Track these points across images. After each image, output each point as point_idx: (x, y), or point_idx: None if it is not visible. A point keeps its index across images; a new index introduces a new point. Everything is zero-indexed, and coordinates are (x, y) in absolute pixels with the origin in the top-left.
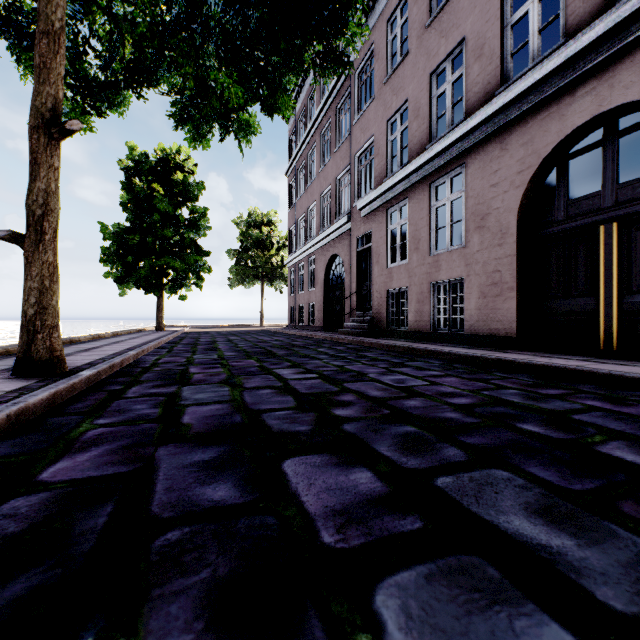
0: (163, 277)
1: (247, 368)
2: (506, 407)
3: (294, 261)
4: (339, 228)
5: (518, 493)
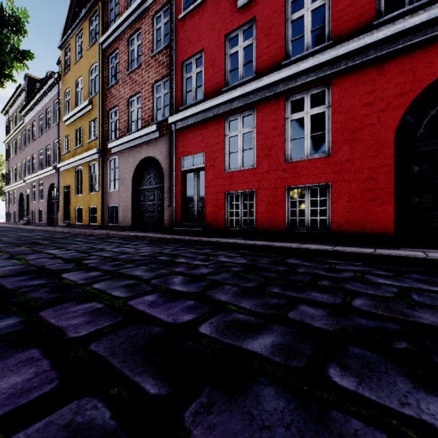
0: None
1: None
2: None
3: (8, 190)
4: (22, 183)
5: None
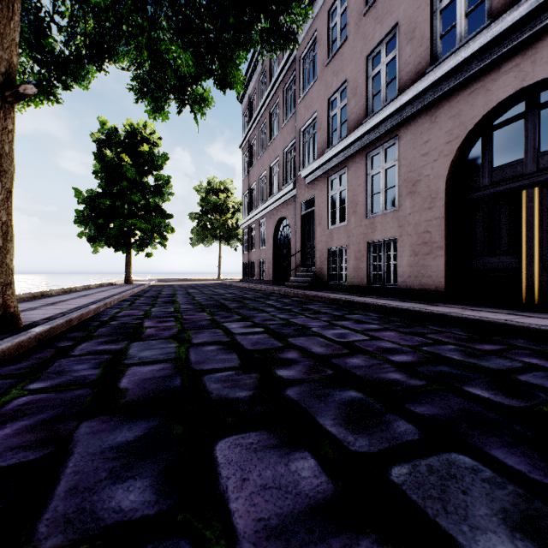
0: (131, 237)
1: (198, 322)
2: (448, 366)
3: (247, 223)
4: (286, 194)
5: (490, 493)
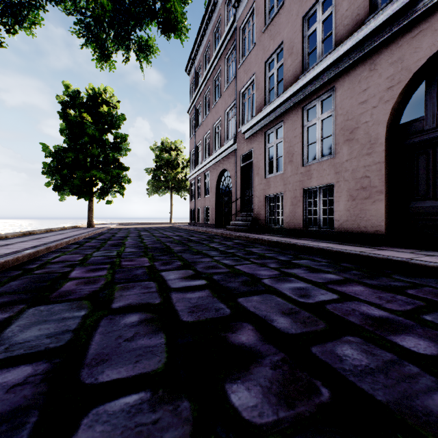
0: (93, 186)
1: (134, 270)
2: None
3: (194, 175)
4: (227, 149)
5: None
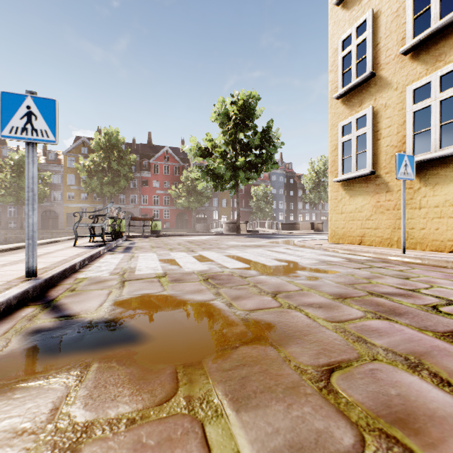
0: None
1: None
2: None
3: None
4: None
5: None
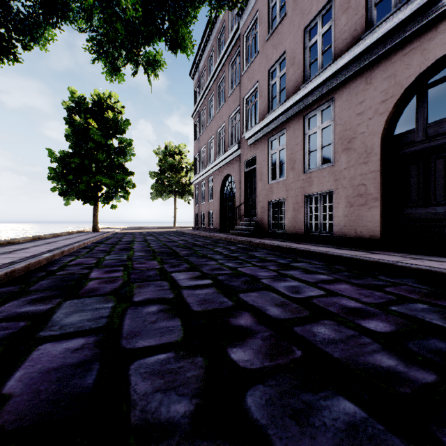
0: (98, 191)
1: (146, 271)
2: (442, 339)
3: (198, 180)
4: (231, 154)
5: None
